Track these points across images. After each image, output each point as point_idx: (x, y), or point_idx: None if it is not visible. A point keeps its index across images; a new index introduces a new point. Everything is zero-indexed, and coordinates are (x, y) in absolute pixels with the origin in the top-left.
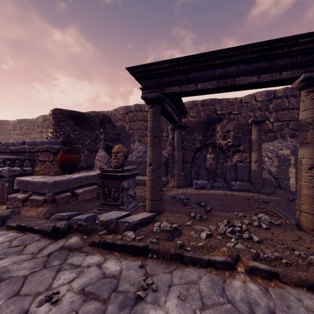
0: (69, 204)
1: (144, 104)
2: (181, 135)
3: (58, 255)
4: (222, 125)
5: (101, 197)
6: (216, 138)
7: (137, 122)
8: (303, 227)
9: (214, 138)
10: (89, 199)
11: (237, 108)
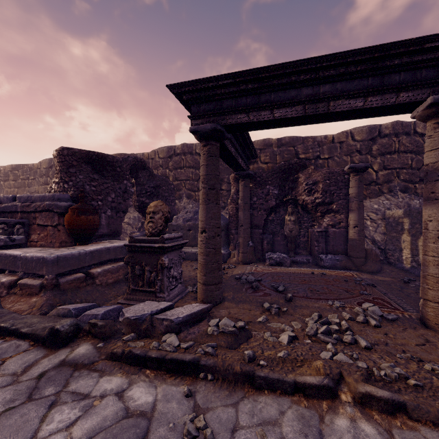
0: (81, 291)
1: (196, 144)
2: (248, 187)
3: (55, 377)
4: (307, 174)
5: (130, 280)
6: (298, 192)
7: (185, 169)
8: (431, 324)
9: (295, 193)
10: (112, 282)
11: (328, 150)
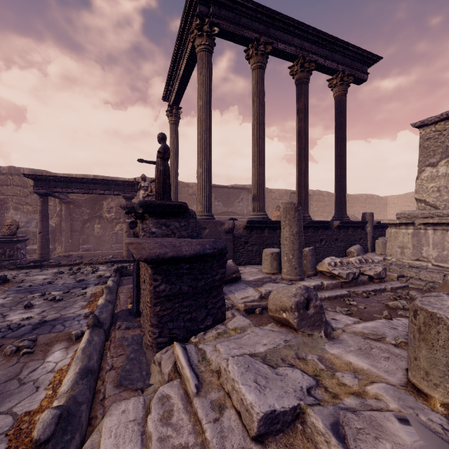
0: None
1: (24, 169)
2: (69, 209)
3: None
4: (108, 202)
5: None
6: (104, 211)
7: (12, 187)
8: (124, 257)
9: (102, 212)
10: None
11: None
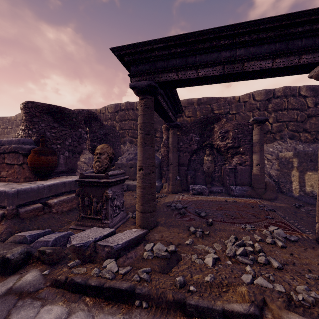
0: (39, 219)
1: (136, 102)
2: (176, 135)
3: None
4: (221, 125)
5: (80, 209)
6: (214, 138)
7: (128, 121)
8: None
9: (211, 139)
10: (66, 210)
11: (235, 107)
